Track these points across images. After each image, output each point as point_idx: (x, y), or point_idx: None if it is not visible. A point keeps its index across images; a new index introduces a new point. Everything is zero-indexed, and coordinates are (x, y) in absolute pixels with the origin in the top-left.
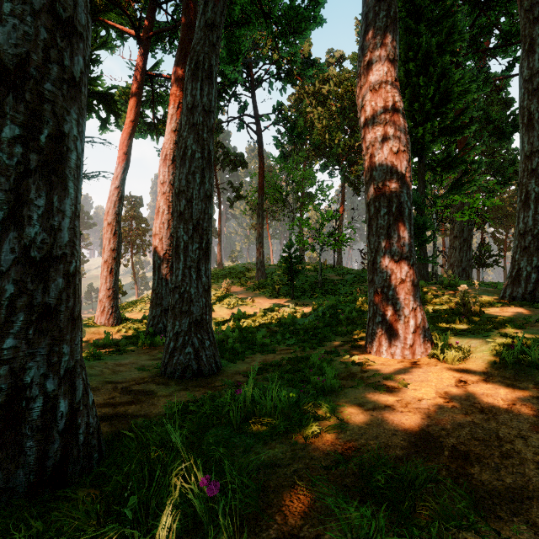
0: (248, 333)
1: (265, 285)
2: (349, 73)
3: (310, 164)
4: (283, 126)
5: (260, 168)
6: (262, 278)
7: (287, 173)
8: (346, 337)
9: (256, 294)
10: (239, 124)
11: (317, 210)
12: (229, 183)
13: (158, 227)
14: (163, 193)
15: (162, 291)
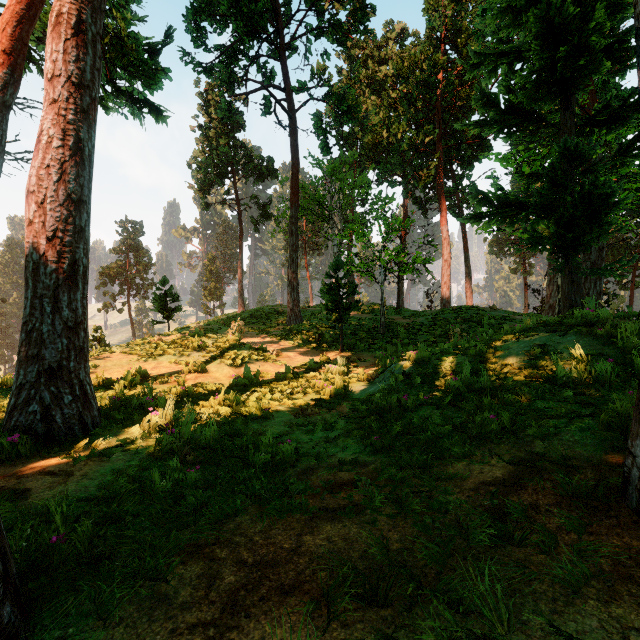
0: (250, 419)
1: (299, 331)
2: (416, 47)
3: (362, 173)
4: (326, 102)
5: (293, 164)
6: (296, 323)
7: (332, 180)
8: (506, 444)
9: (284, 344)
10: (264, 105)
11: (379, 216)
12: (253, 197)
13: (35, 176)
14: (52, 100)
15: (43, 326)
